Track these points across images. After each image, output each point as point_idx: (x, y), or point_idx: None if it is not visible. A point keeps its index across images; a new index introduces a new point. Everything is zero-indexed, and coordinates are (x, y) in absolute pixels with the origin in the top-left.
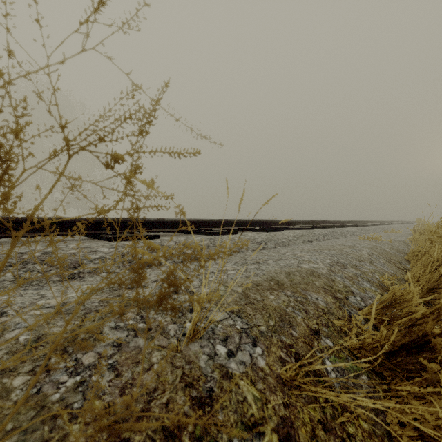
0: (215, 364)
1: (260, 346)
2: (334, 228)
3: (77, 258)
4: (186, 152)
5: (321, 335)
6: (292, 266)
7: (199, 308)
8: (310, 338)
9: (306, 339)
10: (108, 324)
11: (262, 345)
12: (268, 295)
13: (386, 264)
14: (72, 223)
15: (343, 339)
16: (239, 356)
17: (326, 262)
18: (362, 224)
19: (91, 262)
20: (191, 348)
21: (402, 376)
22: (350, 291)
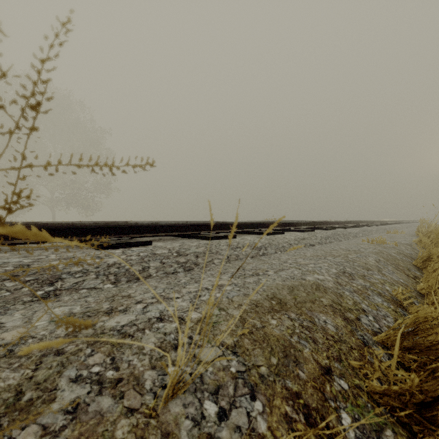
0: (201, 435)
1: (260, 398)
2: (336, 229)
3: (54, 272)
4: (125, 164)
5: (333, 375)
6: (295, 279)
7: (176, 370)
8: (321, 380)
9: (316, 382)
10: (67, 374)
11: (262, 397)
12: (270, 320)
13: (395, 272)
14: (57, 229)
15: (359, 378)
16: (233, 418)
17: (332, 273)
18: (363, 224)
19: (71, 276)
20: (171, 409)
21: (435, 430)
22: (361, 308)
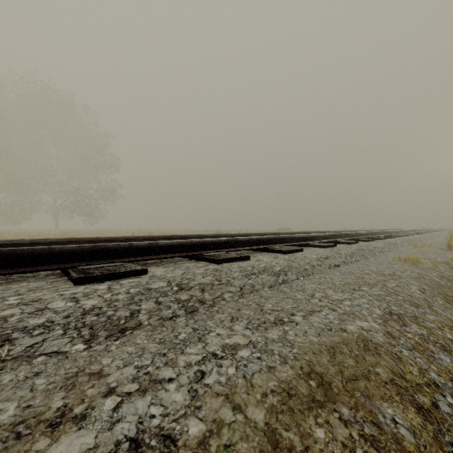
0: None
1: None
2: (358, 243)
3: (3, 328)
4: None
5: None
6: (333, 331)
7: None
8: None
9: None
10: None
11: None
12: (314, 430)
13: (447, 306)
14: (29, 255)
15: None
16: None
17: (376, 315)
18: (385, 235)
19: (25, 333)
20: None
21: None
22: (432, 381)
